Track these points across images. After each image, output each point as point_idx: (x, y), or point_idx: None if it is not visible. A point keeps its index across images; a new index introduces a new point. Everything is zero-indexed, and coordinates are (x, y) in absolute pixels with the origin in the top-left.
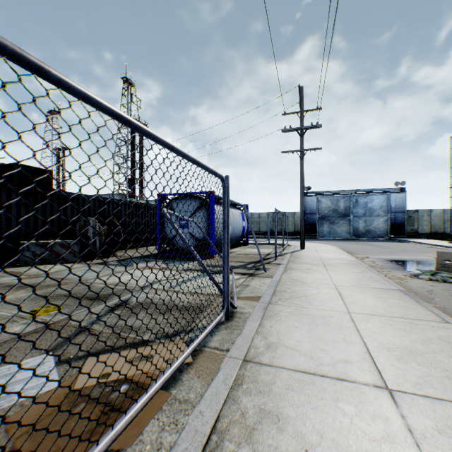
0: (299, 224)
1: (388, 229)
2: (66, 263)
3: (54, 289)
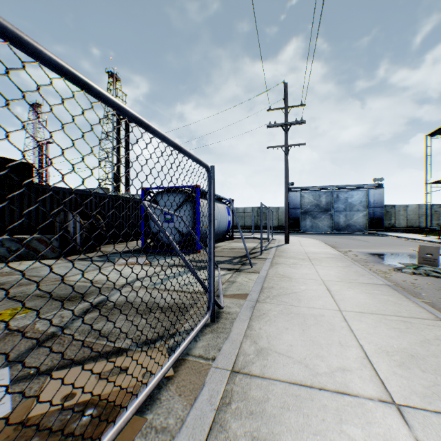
0: (282, 218)
1: (367, 223)
2: (44, 259)
3: (25, 289)
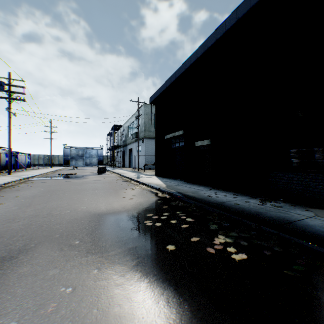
0: (61, 160)
1: (98, 162)
2: None
3: None
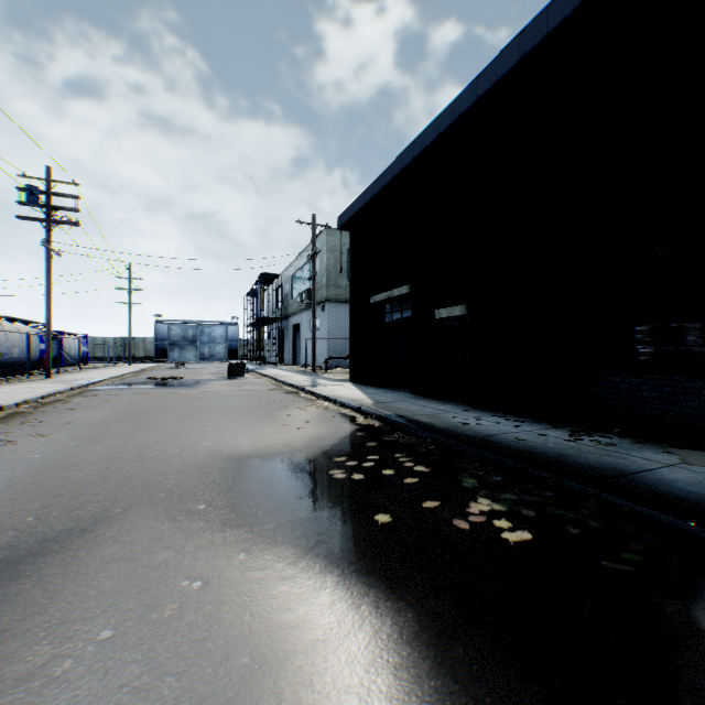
0: (150, 349)
1: (227, 353)
2: None
3: None
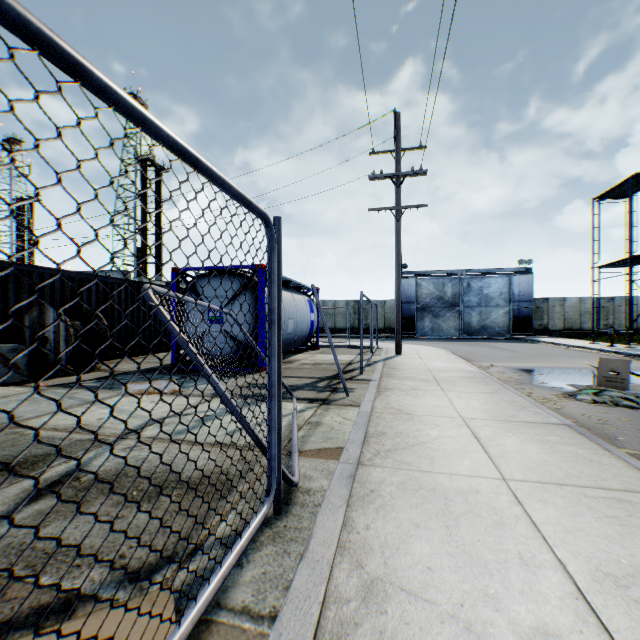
0: (390, 317)
1: (511, 324)
2: (0, 385)
3: None
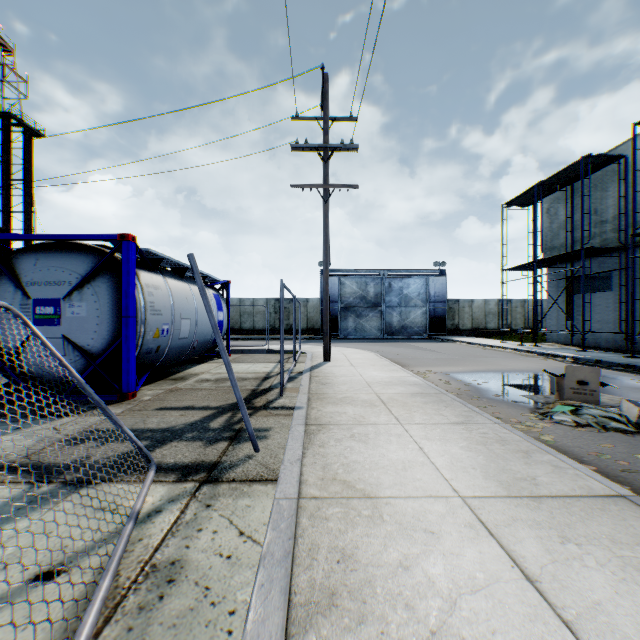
0: (313, 317)
1: (428, 324)
2: None
3: None
